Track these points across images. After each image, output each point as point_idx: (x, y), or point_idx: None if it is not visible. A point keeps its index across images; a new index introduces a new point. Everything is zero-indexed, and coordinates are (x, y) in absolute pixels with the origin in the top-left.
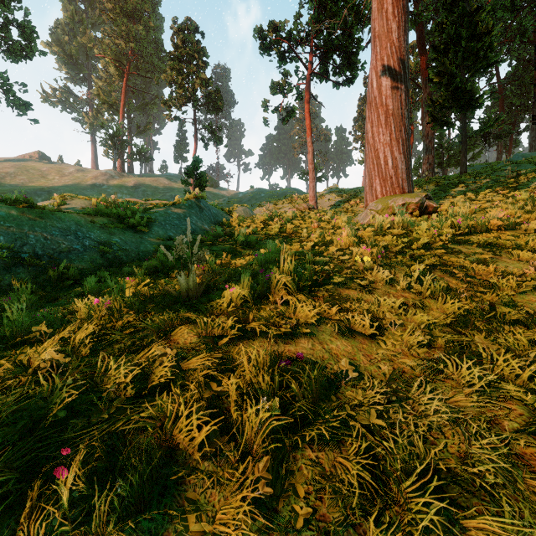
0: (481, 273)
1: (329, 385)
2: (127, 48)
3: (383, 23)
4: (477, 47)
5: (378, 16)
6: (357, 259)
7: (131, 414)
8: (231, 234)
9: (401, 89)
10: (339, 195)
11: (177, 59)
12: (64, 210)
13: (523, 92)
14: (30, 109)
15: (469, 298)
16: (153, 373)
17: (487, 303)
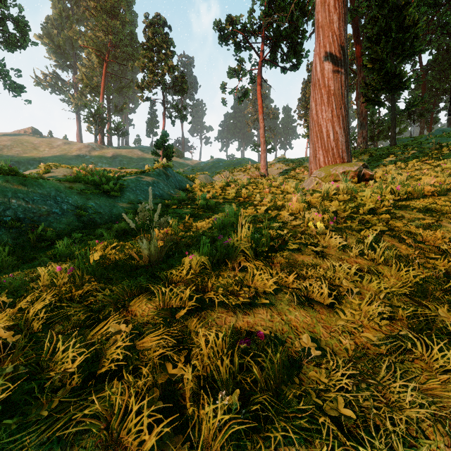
0: (428, 239)
1: (290, 364)
2: (106, 40)
3: (326, 15)
4: (405, 37)
5: (322, 9)
6: (310, 225)
7: (74, 410)
8: (193, 199)
9: (341, 72)
10: (286, 164)
11: (149, 49)
12: (49, 177)
13: (442, 77)
14: (24, 91)
15: (421, 265)
16: (104, 356)
17: (440, 270)
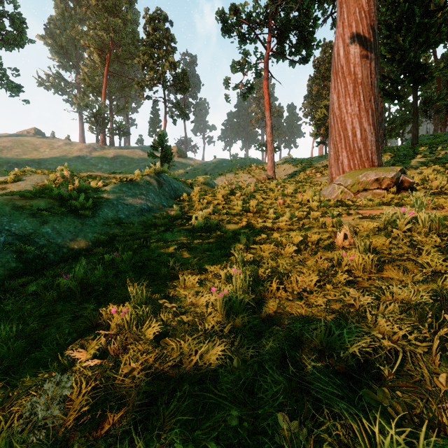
0: None
1: None
2: (108, 39)
3: None
4: (430, 23)
5: None
6: None
7: None
8: (189, 215)
9: (371, 56)
10: (294, 165)
11: (149, 45)
12: (16, 187)
13: None
14: (21, 90)
15: None
16: None
17: None
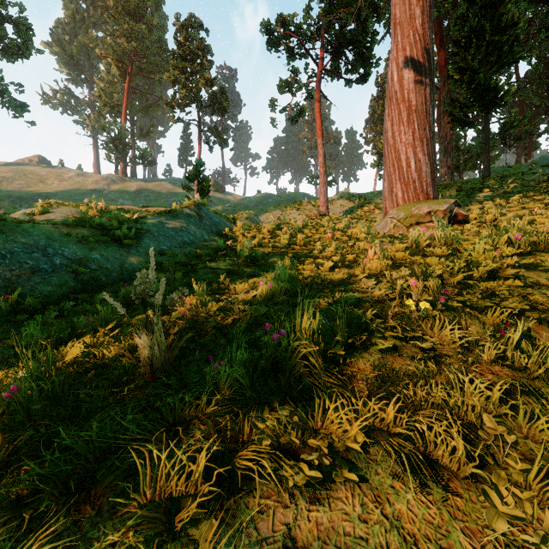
0: None
1: None
2: (129, 48)
3: (406, 9)
4: (502, 40)
5: (400, 0)
6: (408, 303)
7: None
8: (233, 247)
9: (425, 82)
10: (351, 200)
11: (181, 58)
12: (46, 219)
13: (544, 92)
14: (26, 110)
15: None
16: None
17: None
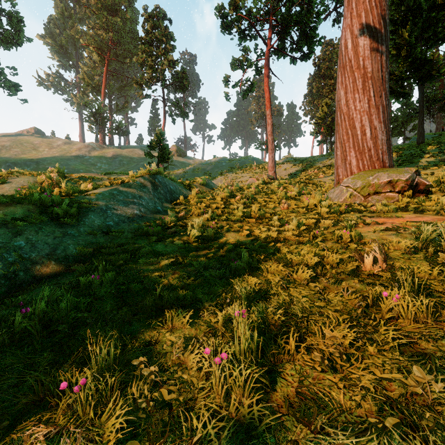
0: None
1: None
2: (107, 38)
3: None
4: (438, 17)
5: None
6: None
7: None
8: (185, 222)
9: (382, 48)
10: (295, 164)
11: (148, 43)
12: None
13: None
14: (19, 90)
15: None
16: None
17: None
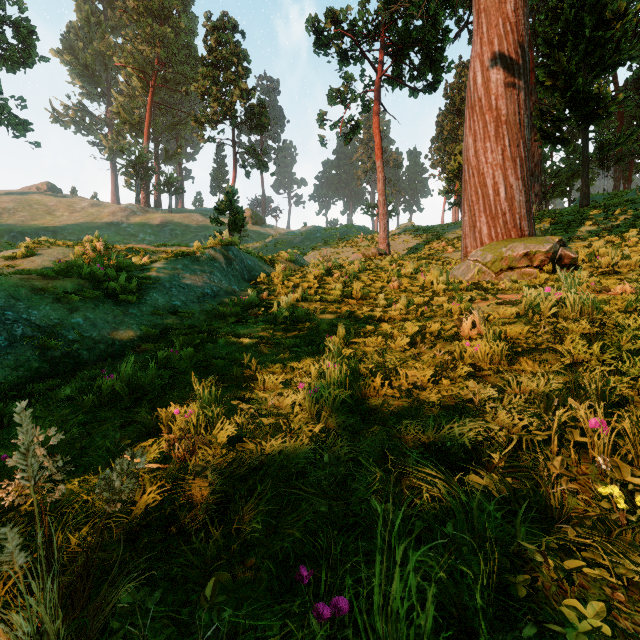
0: None
1: None
2: (153, 55)
3: None
4: (606, 37)
5: None
6: (606, 490)
7: None
8: (269, 303)
9: (519, 85)
10: (417, 235)
11: (212, 65)
12: (29, 264)
13: None
14: (29, 129)
15: None
16: None
17: None
